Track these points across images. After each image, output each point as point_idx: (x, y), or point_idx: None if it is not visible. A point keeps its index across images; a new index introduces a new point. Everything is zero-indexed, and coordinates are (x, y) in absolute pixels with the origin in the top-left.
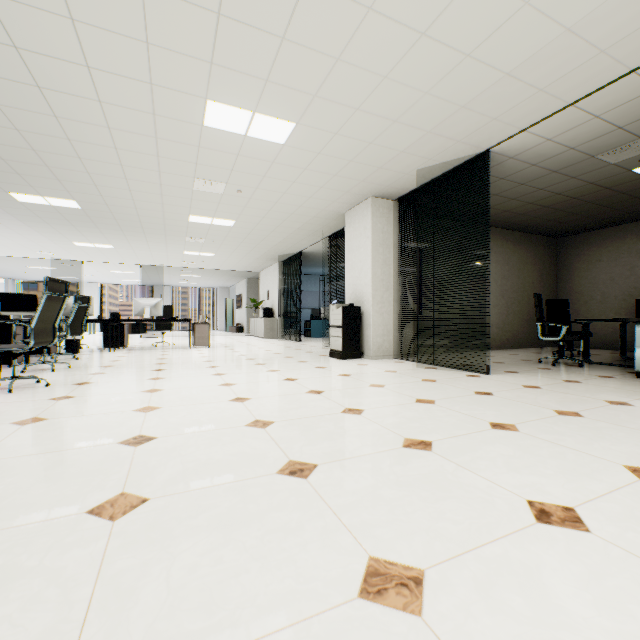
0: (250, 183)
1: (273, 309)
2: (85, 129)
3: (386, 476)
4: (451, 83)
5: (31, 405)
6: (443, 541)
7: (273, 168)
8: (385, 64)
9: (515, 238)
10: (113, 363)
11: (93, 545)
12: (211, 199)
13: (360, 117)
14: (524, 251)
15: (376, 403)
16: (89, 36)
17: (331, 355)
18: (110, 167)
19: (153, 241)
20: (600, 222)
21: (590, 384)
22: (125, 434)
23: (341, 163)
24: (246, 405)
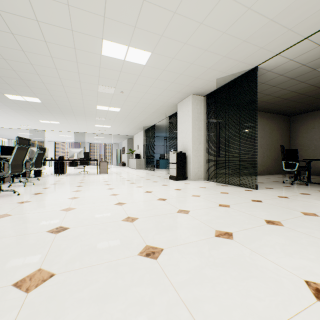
0: (127, 87)
1: (140, 154)
2: (39, 58)
3: (207, 258)
4: (238, 26)
5: (6, 206)
6: (254, 317)
7: (139, 79)
8: (201, 15)
9: (267, 116)
10: (56, 182)
11: (8, 315)
12: (107, 96)
13: (186, 48)
14: (272, 123)
15: (196, 206)
16: (36, 1)
17: (170, 178)
18: (54, 79)
19: (79, 119)
20: (314, 107)
21: (316, 195)
22: (52, 225)
23: (176, 75)
24: (123, 207)
